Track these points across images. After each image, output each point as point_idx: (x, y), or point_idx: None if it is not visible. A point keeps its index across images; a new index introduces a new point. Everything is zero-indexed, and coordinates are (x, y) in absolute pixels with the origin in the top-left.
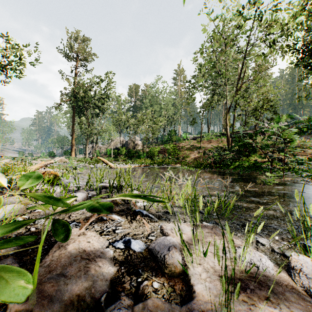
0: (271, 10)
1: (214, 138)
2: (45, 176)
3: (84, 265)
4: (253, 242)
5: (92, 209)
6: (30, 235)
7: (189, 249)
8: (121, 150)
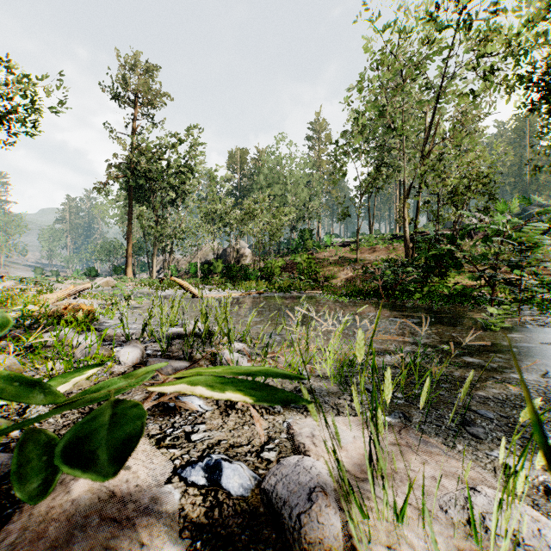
0: (486, 12)
1: (381, 244)
2: (68, 313)
3: (102, 543)
4: (497, 467)
5: (77, 443)
6: (4, 447)
7: (357, 494)
8: (215, 265)
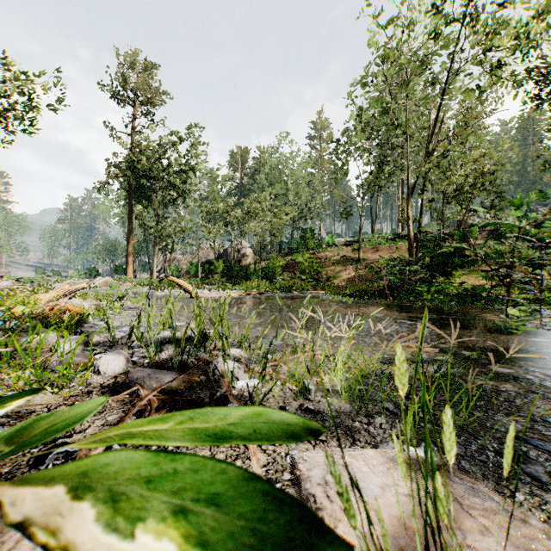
0: (493, 4)
1: (383, 243)
2: (53, 315)
3: None
4: None
5: None
6: None
7: None
8: (216, 265)
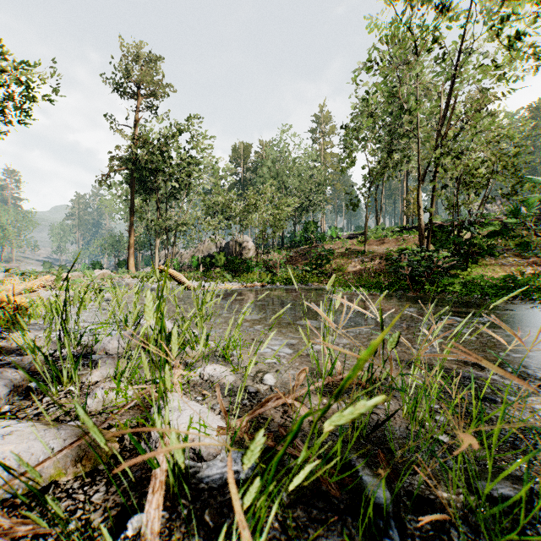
0: None
1: (390, 235)
2: None
3: None
4: None
5: None
6: None
7: None
8: (217, 258)
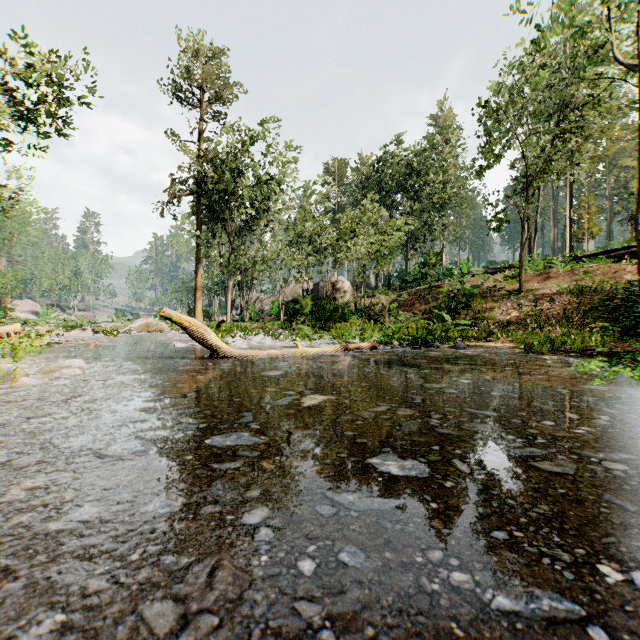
0: None
1: (559, 266)
2: None
3: None
4: None
5: None
6: None
7: None
8: (302, 303)
